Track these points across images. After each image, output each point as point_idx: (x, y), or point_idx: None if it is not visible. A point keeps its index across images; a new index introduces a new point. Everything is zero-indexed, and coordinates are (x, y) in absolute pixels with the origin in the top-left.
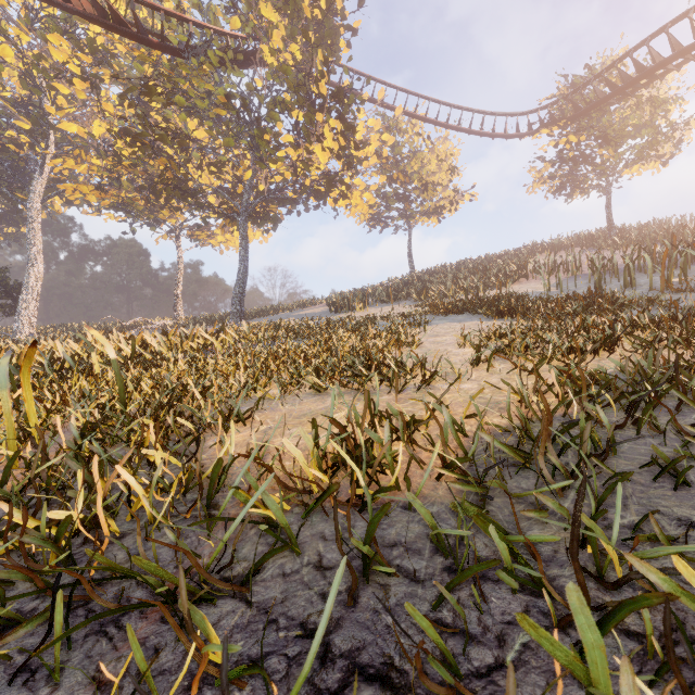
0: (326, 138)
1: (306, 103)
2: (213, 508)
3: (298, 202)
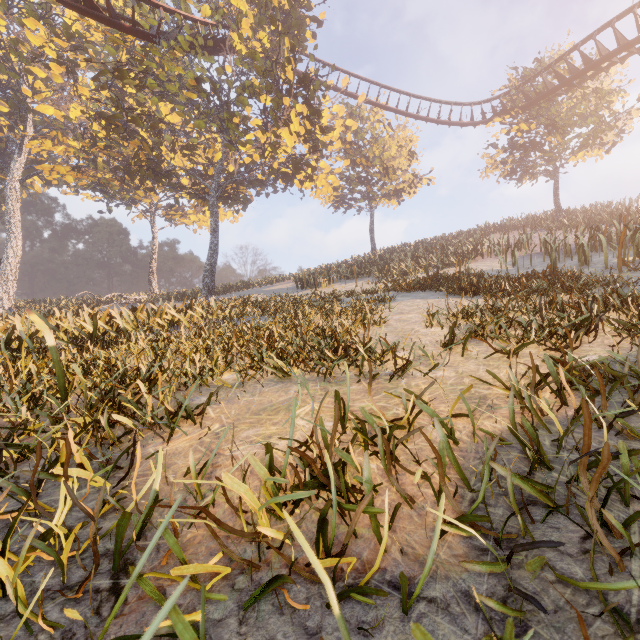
0: (293, 122)
1: (274, 88)
2: (125, 573)
3: (266, 184)
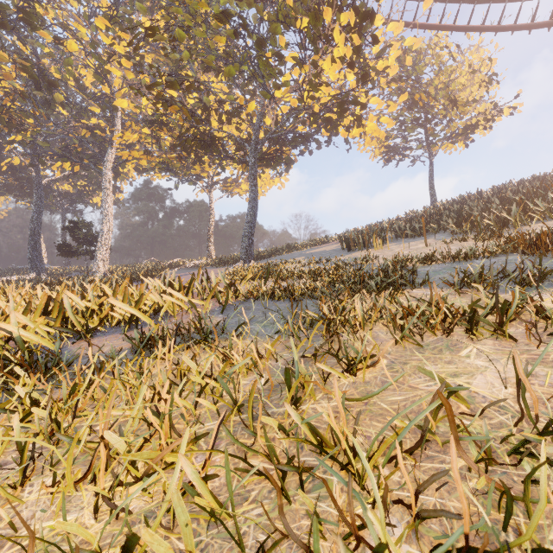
0: (336, 45)
1: (312, 2)
2: None
3: (309, 140)
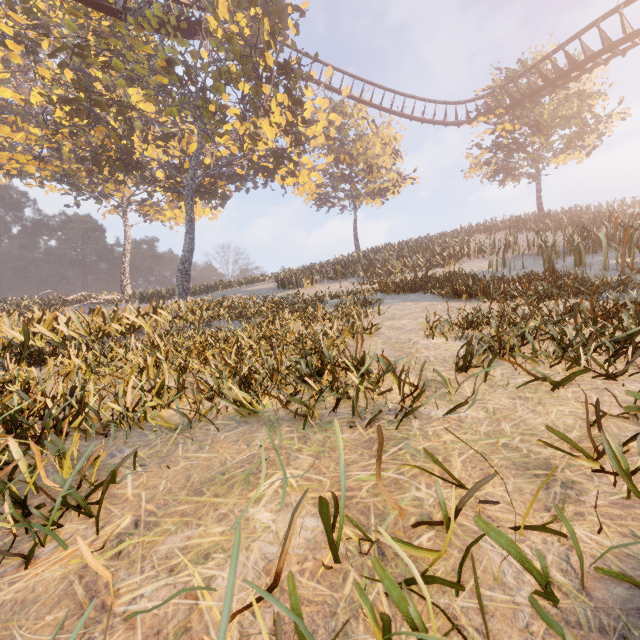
0: (273, 112)
1: (253, 75)
2: None
3: (246, 179)
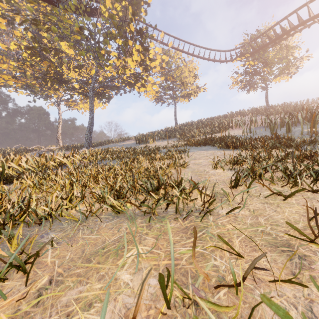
0: (134, 54)
1: (123, 35)
2: None
3: (120, 88)
